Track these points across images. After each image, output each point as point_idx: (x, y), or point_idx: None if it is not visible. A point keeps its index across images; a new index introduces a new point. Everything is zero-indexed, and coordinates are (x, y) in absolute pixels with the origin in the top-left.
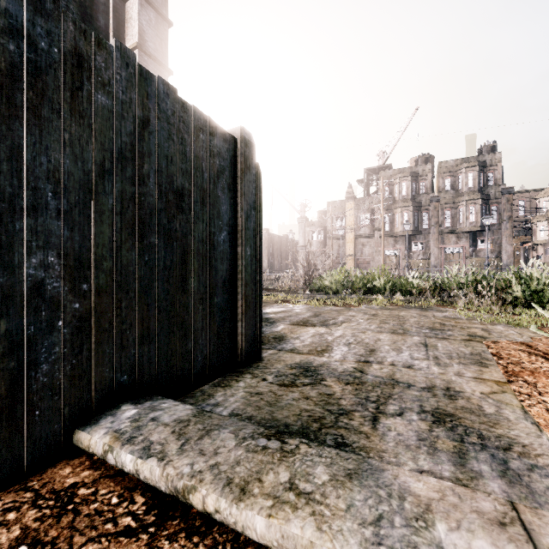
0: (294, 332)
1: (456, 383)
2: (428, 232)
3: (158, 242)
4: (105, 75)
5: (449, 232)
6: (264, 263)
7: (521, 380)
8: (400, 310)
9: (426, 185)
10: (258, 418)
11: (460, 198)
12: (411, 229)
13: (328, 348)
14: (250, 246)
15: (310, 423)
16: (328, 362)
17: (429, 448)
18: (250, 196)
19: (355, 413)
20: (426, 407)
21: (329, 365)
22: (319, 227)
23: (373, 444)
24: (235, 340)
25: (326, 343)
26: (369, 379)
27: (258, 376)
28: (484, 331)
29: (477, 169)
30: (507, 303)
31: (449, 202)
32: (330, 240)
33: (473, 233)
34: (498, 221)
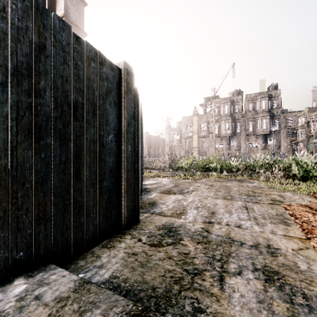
0: (162, 199)
1: (273, 241)
2: (240, 134)
3: (54, 142)
4: (0, 2)
5: (252, 135)
6: (146, 152)
7: (316, 237)
8: (226, 182)
9: (239, 108)
10: (132, 280)
11: (257, 115)
12: (230, 133)
13: (184, 211)
14: (130, 144)
15: (172, 285)
16: (185, 223)
17: (268, 312)
18: (131, 109)
19: (206, 272)
20: (257, 265)
21: (185, 226)
22: (177, 131)
23: (223, 309)
24: (120, 211)
25: (182, 207)
26: (213, 238)
27: (135, 236)
28: (280, 197)
29: (267, 99)
30: (289, 177)
31: (251, 117)
32: (184, 139)
33: (264, 135)
34: (279, 128)
